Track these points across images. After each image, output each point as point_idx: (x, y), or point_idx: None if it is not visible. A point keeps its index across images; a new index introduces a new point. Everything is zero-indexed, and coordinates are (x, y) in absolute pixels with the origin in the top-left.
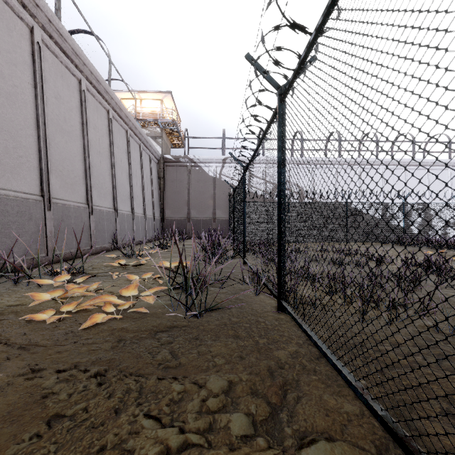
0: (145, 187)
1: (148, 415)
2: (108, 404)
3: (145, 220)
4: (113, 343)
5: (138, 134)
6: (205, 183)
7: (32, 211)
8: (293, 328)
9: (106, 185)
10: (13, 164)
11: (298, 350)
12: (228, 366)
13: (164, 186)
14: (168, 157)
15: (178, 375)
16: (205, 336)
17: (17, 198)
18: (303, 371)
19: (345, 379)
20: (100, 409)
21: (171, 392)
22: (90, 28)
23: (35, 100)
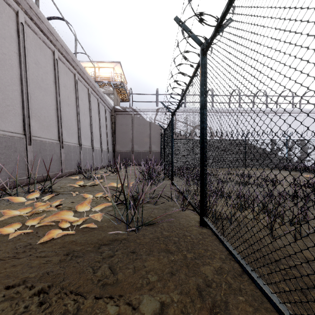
0: (101, 129)
1: None
2: None
3: (101, 152)
4: (62, 256)
5: (96, 91)
6: (144, 126)
7: (16, 145)
8: (215, 242)
9: (73, 127)
10: (2, 111)
11: (222, 266)
12: (160, 284)
13: (115, 128)
14: (118, 108)
15: (114, 293)
16: (140, 250)
17: (5, 136)
18: (230, 290)
19: (276, 309)
20: None
21: None
22: (61, 15)
23: (19, 65)
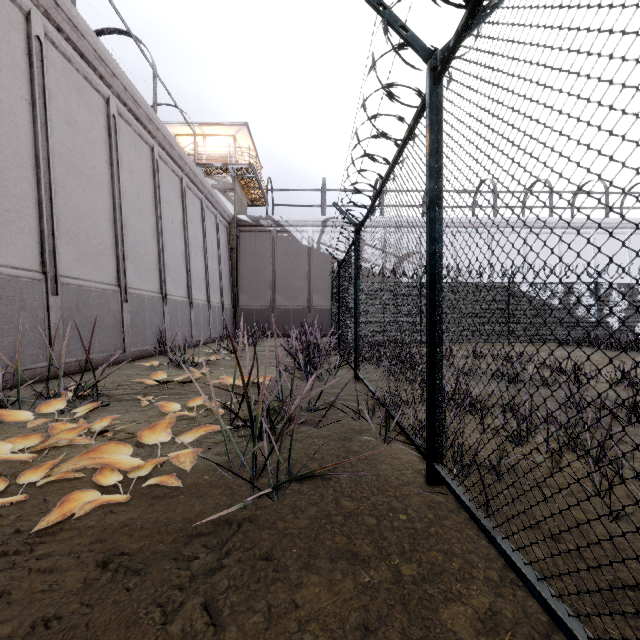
0: (209, 261)
1: None
2: None
3: (209, 309)
4: (91, 570)
5: (198, 184)
6: (296, 255)
7: (26, 296)
8: (468, 532)
9: (148, 257)
10: None
11: (497, 608)
12: None
13: (238, 261)
14: (244, 218)
15: None
16: (286, 552)
17: None
18: None
19: None
20: None
21: None
22: (124, 23)
23: (32, 125)
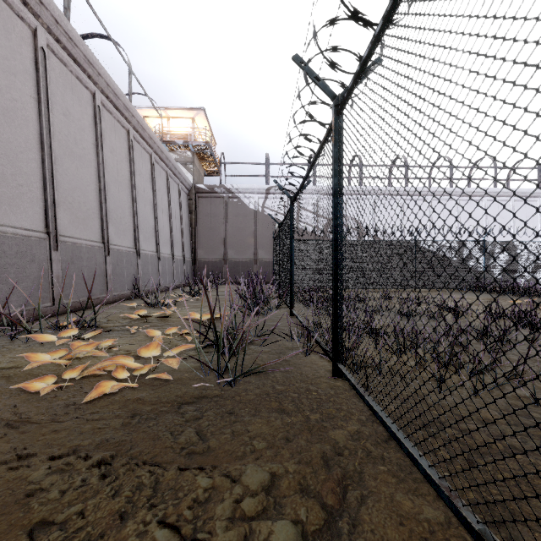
0: (173, 222)
1: (163, 523)
2: (112, 506)
3: (173, 261)
4: (125, 418)
5: (164, 159)
6: (244, 217)
7: (35, 251)
8: (354, 400)
9: (125, 220)
10: (12, 194)
11: (361, 430)
12: (270, 452)
13: (196, 221)
14: (201, 186)
15: (205, 463)
16: (241, 410)
17: (16, 236)
18: (368, 459)
19: (424, 474)
20: (101, 514)
21: (195, 489)
22: (106, 31)
23: (38, 117)
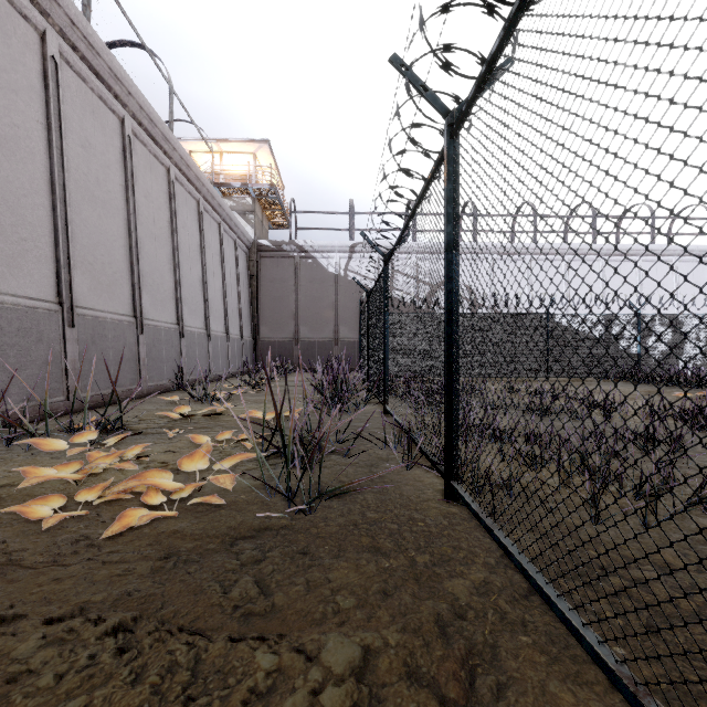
0: (228, 290)
1: None
2: (130, 699)
3: (227, 341)
4: (156, 561)
5: (216, 207)
6: (322, 283)
7: (42, 328)
8: (476, 533)
9: (165, 286)
10: (12, 252)
11: (490, 580)
12: (362, 613)
13: (258, 289)
14: (265, 243)
15: (268, 631)
16: (319, 548)
17: (17, 307)
18: (503, 625)
19: (591, 654)
20: None
21: (253, 673)
22: (139, 37)
23: (48, 149)
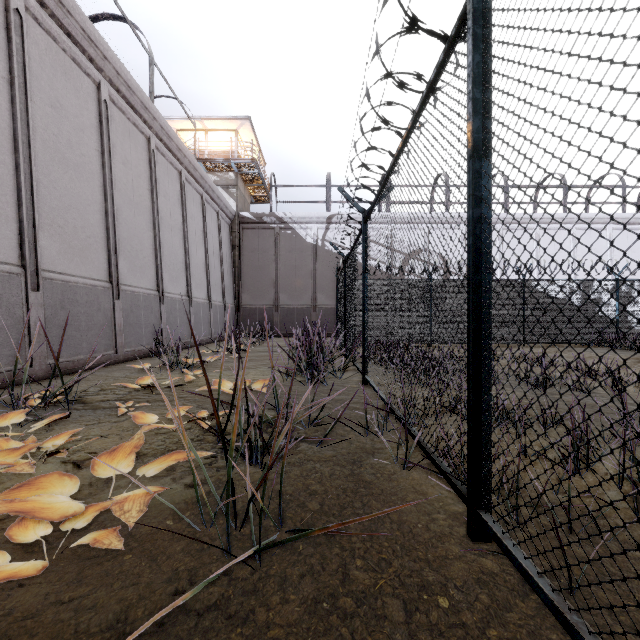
0: (210, 259)
1: None
2: None
3: (210, 308)
4: None
5: (199, 179)
6: (300, 253)
7: (1, 291)
8: (550, 637)
9: (144, 253)
10: None
11: None
12: None
13: (240, 259)
14: (246, 215)
15: None
16: None
17: None
18: None
19: None
20: None
21: None
22: (117, 4)
23: (11, 105)
